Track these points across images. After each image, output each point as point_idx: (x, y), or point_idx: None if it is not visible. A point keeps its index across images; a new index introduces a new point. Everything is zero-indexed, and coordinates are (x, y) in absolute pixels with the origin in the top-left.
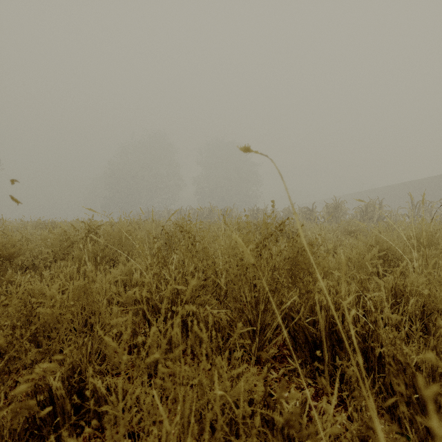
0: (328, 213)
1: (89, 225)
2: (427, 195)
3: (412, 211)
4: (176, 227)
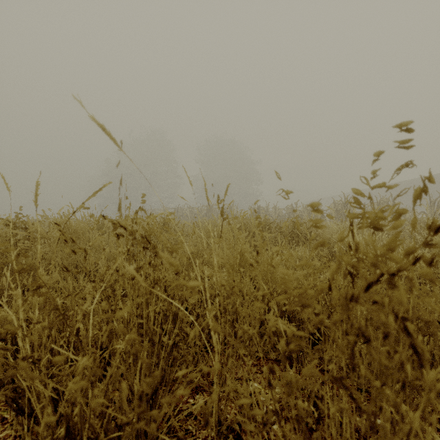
0: (336, 210)
1: (13, 223)
2: (433, 192)
3: (430, 208)
4: (162, 226)
